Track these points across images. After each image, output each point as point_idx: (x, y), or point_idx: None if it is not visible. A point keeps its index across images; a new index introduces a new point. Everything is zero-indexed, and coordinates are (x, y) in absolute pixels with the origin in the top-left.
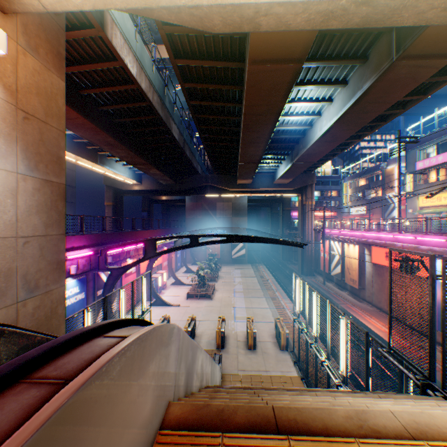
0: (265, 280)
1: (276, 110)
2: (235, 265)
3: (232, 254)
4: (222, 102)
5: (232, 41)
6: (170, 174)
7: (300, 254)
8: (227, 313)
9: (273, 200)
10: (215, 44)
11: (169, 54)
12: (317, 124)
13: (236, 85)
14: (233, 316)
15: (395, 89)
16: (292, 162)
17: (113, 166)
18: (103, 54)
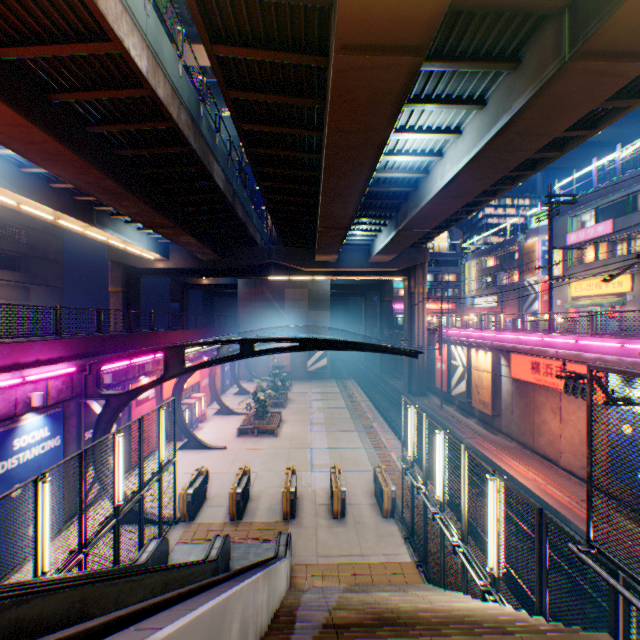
0: (356, 404)
1: (378, 140)
2: (313, 381)
3: (308, 365)
4: (292, 127)
5: (307, 17)
6: (214, 244)
7: (407, 365)
8: (300, 459)
9: (367, 287)
10: (279, 21)
11: (201, 34)
12: (437, 170)
13: (314, 98)
14: (310, 462)
15: (561, 113)
16: (397, 229)
17: (121, 230)
18: (84, 28)
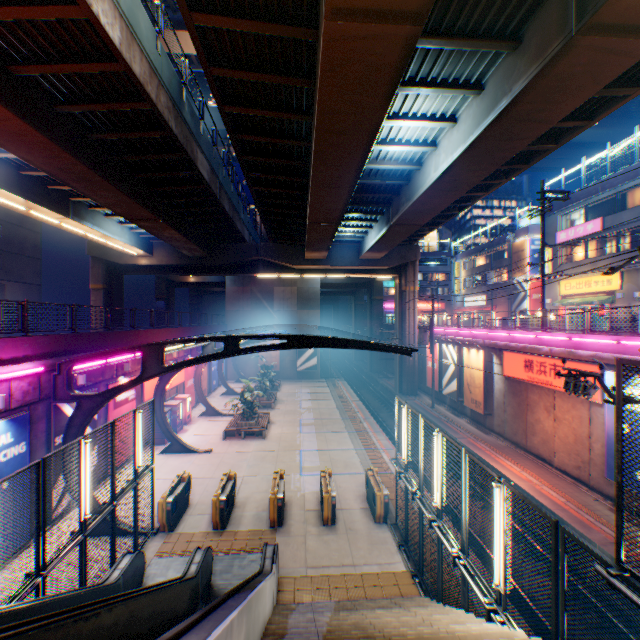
0: (347, 404)
1: (371, 124)
2: (302, 381)
3: (297, 365)
4: (280, 111)
5: None
6: (199, 240)
7: (398, 364)
8: (289, 462)
9: (358, 285)
10: None
11: None
12: (430, 161)
13: (303, 78)
14: (299, 465)
15: (563, 96)
16: (389, 224)
17: (100, 223)
18: None
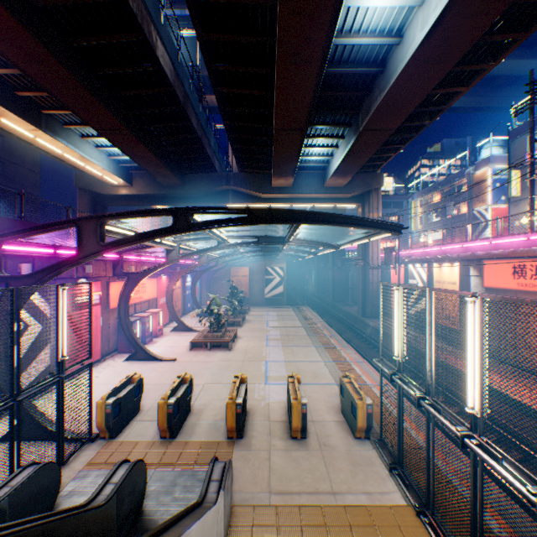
0: (312, 324)
1: None
2: (270, 307)
3: (265, 293)
4: None
5: None
6: (172, 166)
7: (361, 288)
8: (253, 371)
9: None
10: None
11: None
12: (415, 23)
13: None
14: (264, 374)
15: None
16: (357, 132)
17: (76, 143)
18: None
